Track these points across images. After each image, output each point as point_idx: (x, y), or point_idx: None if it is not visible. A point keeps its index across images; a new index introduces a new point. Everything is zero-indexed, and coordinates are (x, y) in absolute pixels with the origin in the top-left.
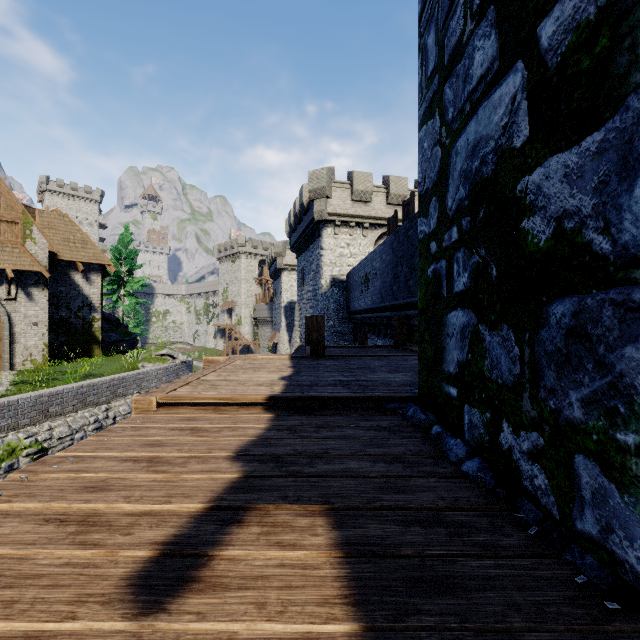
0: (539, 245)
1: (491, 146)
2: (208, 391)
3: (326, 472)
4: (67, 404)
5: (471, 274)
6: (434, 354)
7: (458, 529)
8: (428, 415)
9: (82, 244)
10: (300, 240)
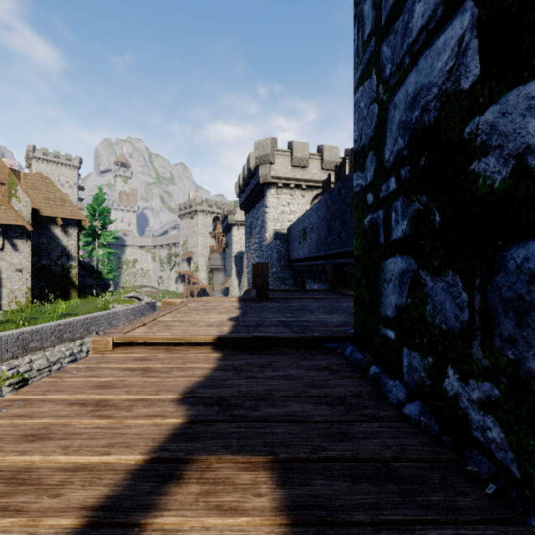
0: (493, 186)
1: (434, 93)
2: (162, 332)
3: (270, 416)
4: (46, 340)
5: (411, 221)
6: (371, 298)
7: (409, 486)
8: (365, 355)
9: (61, 202)
10: (248, 200)
